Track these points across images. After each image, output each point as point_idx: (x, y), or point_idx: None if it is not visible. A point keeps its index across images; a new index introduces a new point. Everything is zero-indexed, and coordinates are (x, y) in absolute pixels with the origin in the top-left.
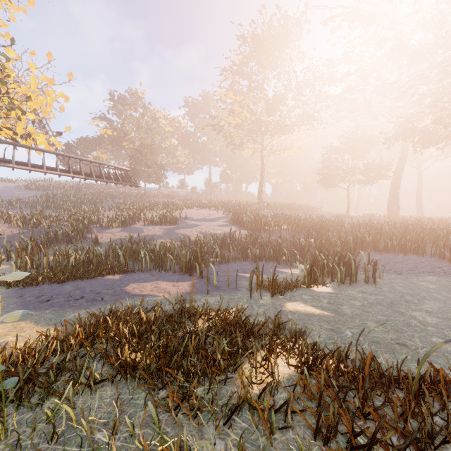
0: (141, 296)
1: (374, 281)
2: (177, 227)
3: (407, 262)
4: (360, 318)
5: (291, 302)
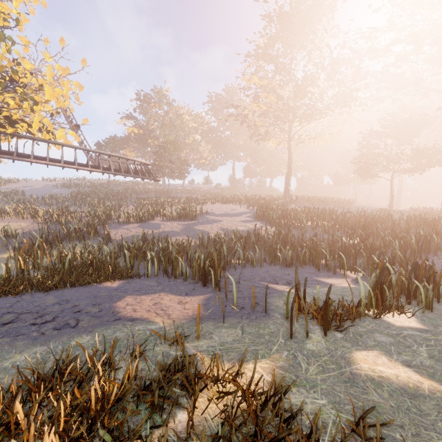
0: (130, 320)
1: None
2: (197, 223)
3: None
4: None
5: (361, 351)
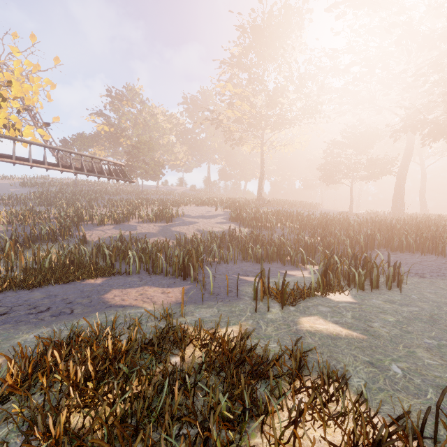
0: (121, 307)
1: (399, 287)
2: (173, 225)
3: (427, 263)
4: (403, 343)
5: (306, 317)
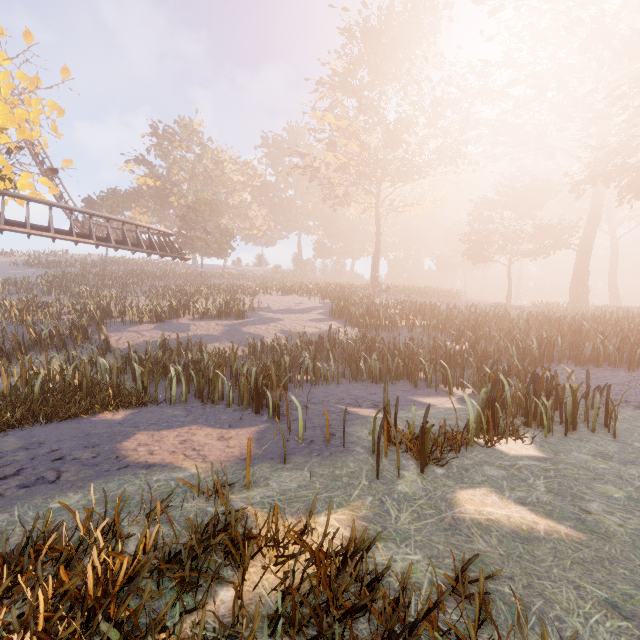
0: (144, 468)
1: (609, 427)
2: (246, 323)
3: None
4: None
5: (467, 489)
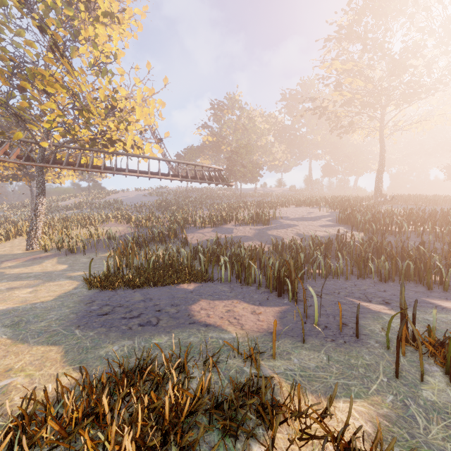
0: (203, 326)
1: None
2: (270, 228)
3: None
4: None
5: None
